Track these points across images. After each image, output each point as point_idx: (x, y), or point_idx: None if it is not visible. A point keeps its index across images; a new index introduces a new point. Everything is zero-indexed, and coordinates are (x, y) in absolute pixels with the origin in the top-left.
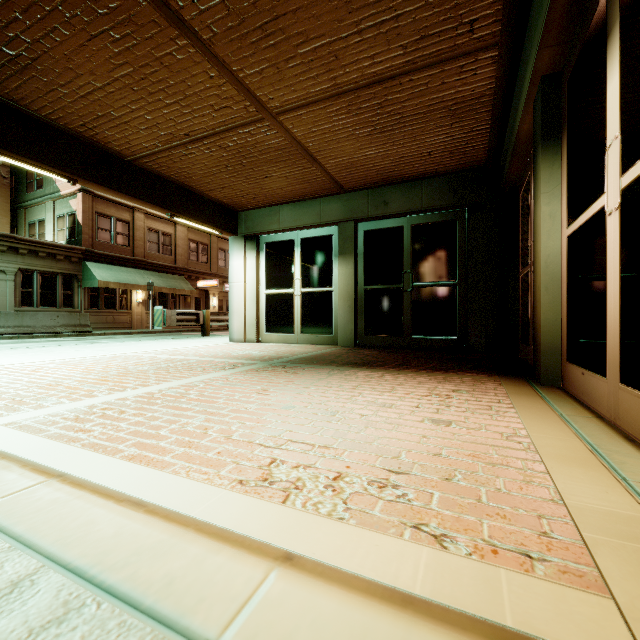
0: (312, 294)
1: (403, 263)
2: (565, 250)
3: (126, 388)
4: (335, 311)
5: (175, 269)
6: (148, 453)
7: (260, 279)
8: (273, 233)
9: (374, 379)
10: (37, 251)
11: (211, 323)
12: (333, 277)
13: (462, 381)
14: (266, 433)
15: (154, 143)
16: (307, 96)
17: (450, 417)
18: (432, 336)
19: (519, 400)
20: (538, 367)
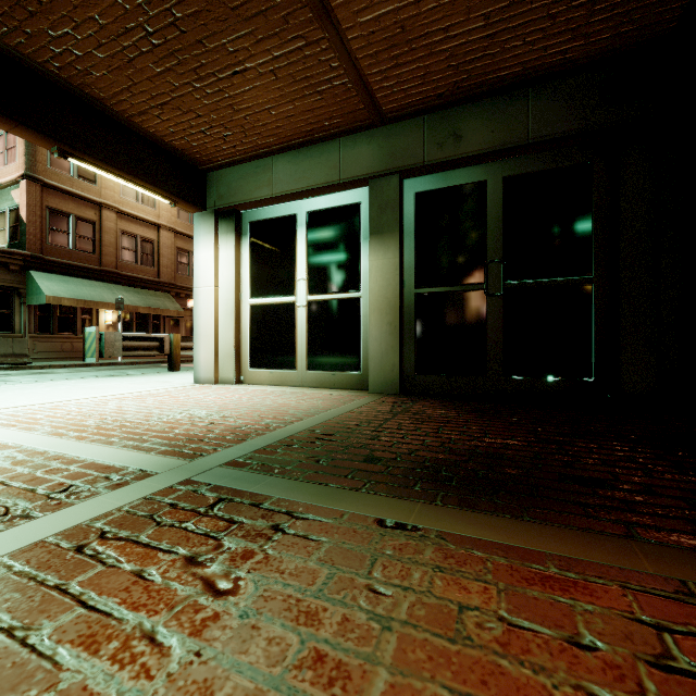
0: (325, 304)
1: (487, 246)
2: None
3: None
4: (364, 332)
5: (158, 284)
6: None
7: (242, 281)
8: (262, 206)
9: None
10: None
11: (184, 352)
12: (361, 274)
13: None
14: None
15: None
16: None
17: None
18: (543, 377)
19: None
20: None
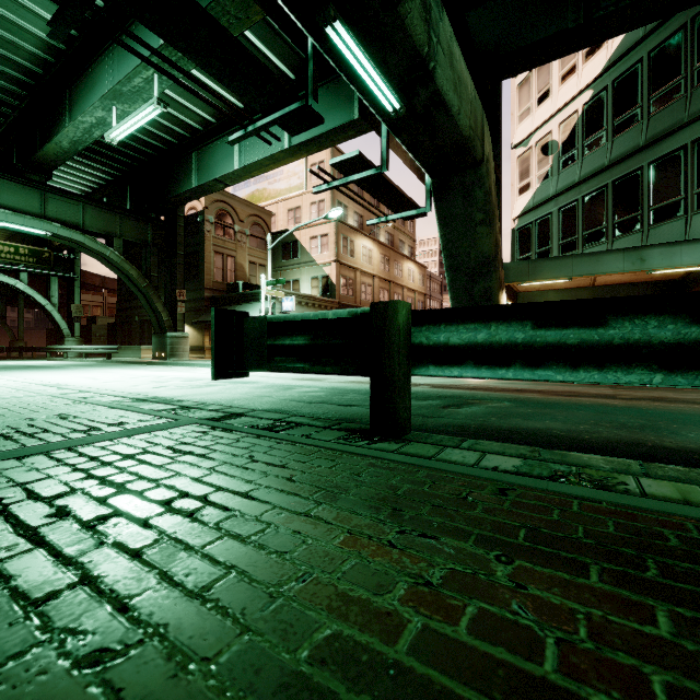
0: None
1: None
2: None
3: None
4: None
5: None
6: None
7: None
8: None
9: None
10: (321, 305)
11: None
12: None
13: None
14: None
15: None
16: None
17: None
18: None
19: None
20: None
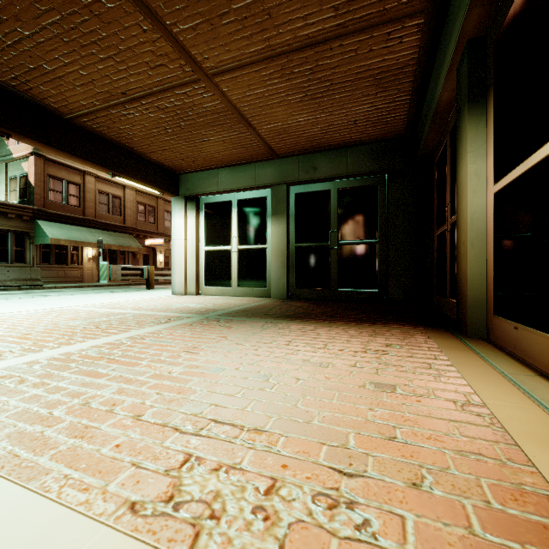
0: (248, 251)
1: (330, 223)
2: (491, 207)
3: (43, 348)
4: (269, 266)
5: (124, 228)
6: (20, 451)
7: (200, 237)
8: (212, 194)
9: (307, 333)
10: None
11: (155, 277)
12: (267, 235)
13: (392, 334)
14: (186, 409)
15: (91, 101)
16: (241, 57)
17: (392, 379)
18: (356, 289)
19: (454, 355)
20: (463, 320)
